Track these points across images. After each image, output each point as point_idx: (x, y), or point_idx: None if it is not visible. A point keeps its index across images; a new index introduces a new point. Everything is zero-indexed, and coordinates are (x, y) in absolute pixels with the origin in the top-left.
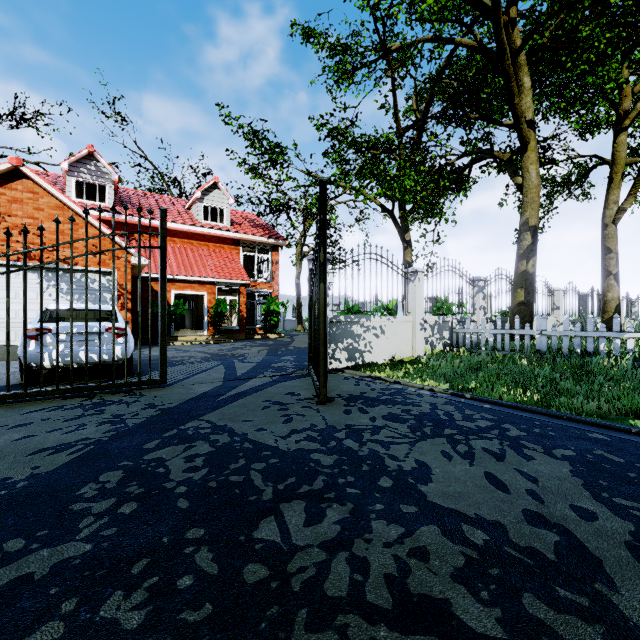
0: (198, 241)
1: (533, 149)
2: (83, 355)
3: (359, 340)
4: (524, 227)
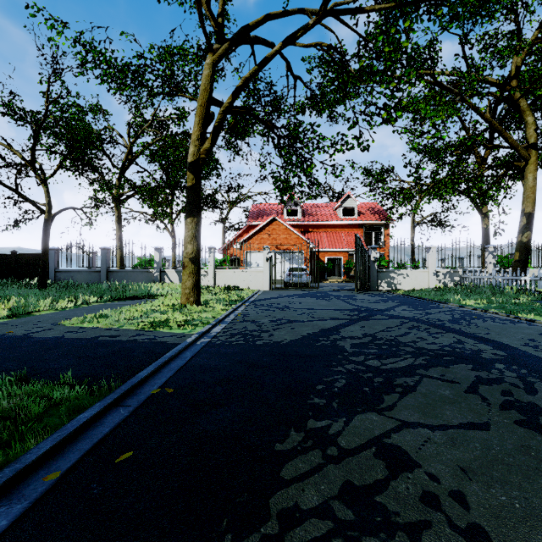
0: (339, 228)
1: (532, 163)
2: (299, 281)
3: (394, 279)
4: (522, 213)
